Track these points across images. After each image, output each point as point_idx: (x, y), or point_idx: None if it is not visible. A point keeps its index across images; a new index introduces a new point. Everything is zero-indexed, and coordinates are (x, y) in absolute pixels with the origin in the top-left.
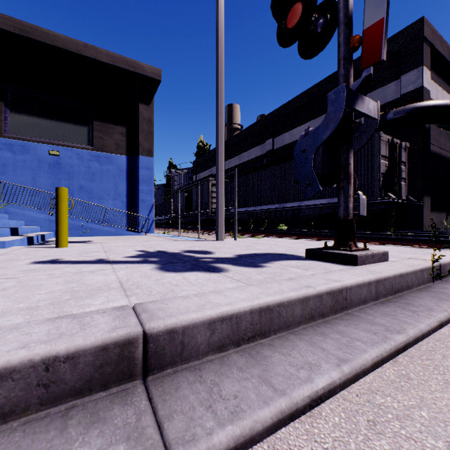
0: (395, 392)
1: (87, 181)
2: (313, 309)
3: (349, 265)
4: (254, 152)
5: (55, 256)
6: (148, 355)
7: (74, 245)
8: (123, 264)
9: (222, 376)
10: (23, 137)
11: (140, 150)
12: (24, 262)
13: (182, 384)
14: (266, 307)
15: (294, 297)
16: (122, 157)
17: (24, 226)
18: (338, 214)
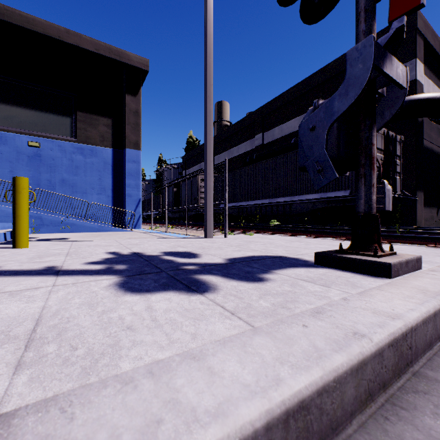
0: None
1: (70, 175)
2: (372, 380)
3: (378, 276)
4: (244, 147)
5: None
6: None
7: (39, 245)
8: (74, 275)
9: None
10: None
11: (126, 142)
12: None
13: None
14: (297, 406)
15: (344, 367)
16: (108, 150)
17: None
18: (357, 209)
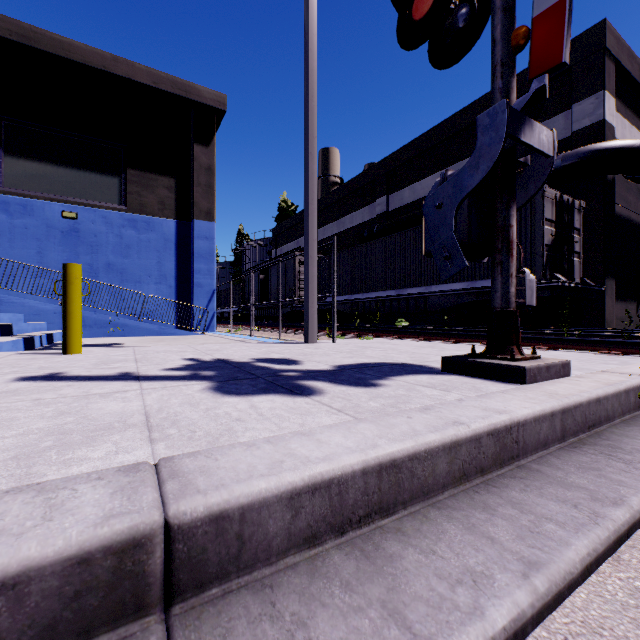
0: (635, 631)
1: (118, 257)
2: (467, 462)
3: (511, 383)
4: (361, 216)
5: (56, 369)
6: (174, 565)
7: (93, 351)
8: (159, 381)
9: (313, 603)
10: (24, 192)
11: (195, 211)
12: (4, 378)
13: (236, 625)
14: (389, 463)
15: (435, 442)
16: (169, 222)
17: (23, 322)
18: (493, 304)
